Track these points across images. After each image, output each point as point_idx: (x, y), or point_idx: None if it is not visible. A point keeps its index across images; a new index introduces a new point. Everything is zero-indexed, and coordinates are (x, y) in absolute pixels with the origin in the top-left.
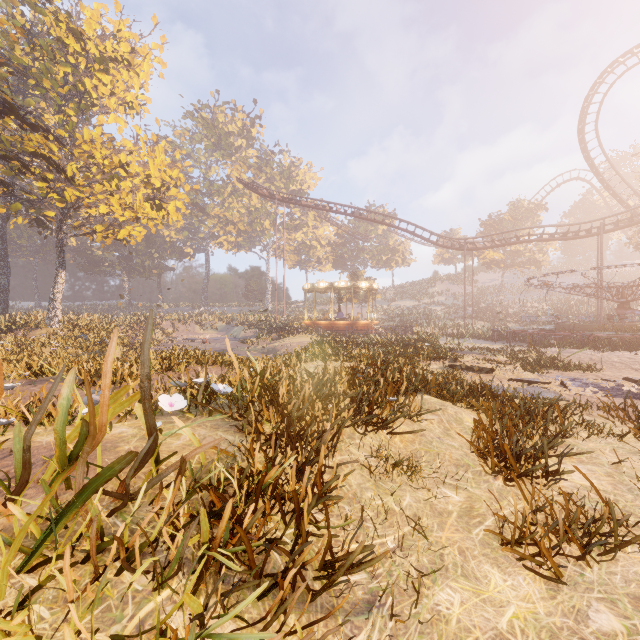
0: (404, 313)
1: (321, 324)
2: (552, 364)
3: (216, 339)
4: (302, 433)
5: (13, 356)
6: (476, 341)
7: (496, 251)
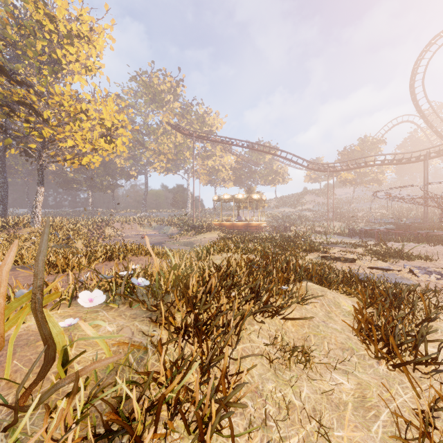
0: (284, 217)
1: (225, 224)
2: (398, 255)
3: (151, 235)
4: (208, 323)
5: (4, 248)
6: (337, 237)
7: (349, 173)
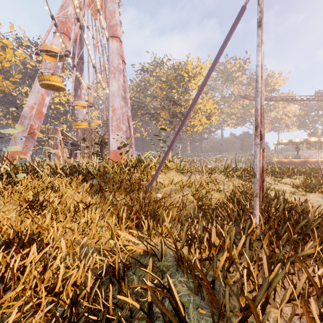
0: None
1: (283, 161)
2: None
3: None
4: None
5: None
6: None
7: None
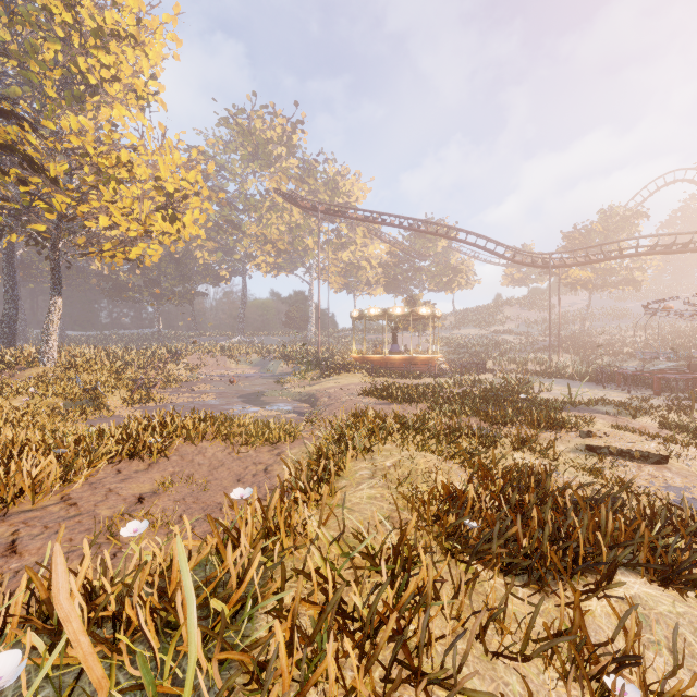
0: (470, 344)
1: (372, 359)
2: None
3: (248, 376)
4: None
5: None
6: (574, 384)
7: (583, 269)
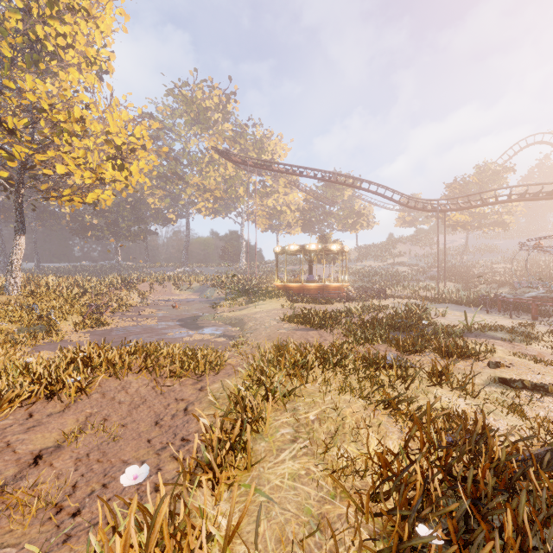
0: (371, 274)
1: (292, 287)
2: None
3: (189, 301)
4: None
5: None
6: (461, 308)
7: (462, 213)
